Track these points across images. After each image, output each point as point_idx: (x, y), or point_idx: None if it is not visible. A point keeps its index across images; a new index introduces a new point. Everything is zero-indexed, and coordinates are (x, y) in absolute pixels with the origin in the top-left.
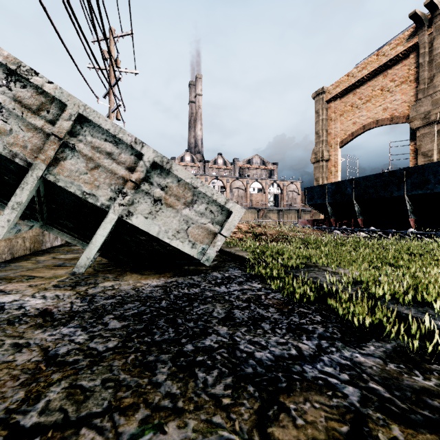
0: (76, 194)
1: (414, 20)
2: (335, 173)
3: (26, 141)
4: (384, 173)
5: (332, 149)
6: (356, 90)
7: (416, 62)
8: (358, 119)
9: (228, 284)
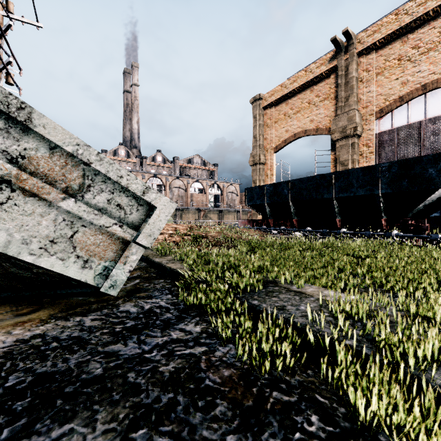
0: None
1: (334, 44)
2: (271, 176)
3: None
4: (316, 176)
5: (268, 153)
6: (288, 100)
7: (336, 83)
8: (290, 128)
9: (144, 331)
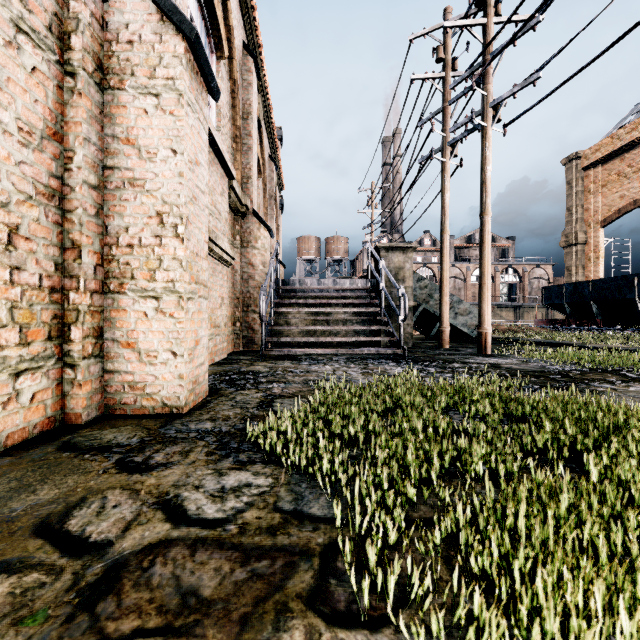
0: (431, 312)
1: None
2: (595, 260)
3: (420, 297)
4: (618, 277)
5: (590, 229)
6: (624, 155)
7: None
8: (627, 192)
9: None
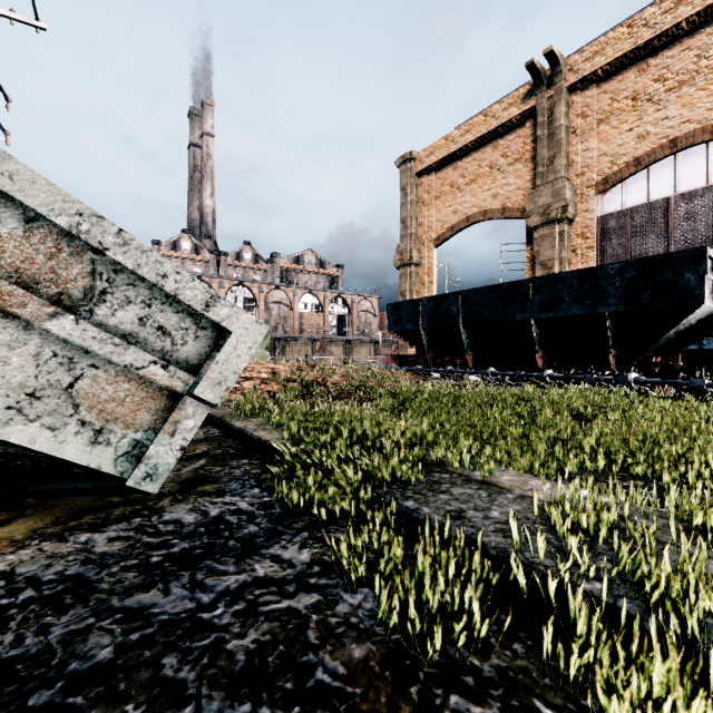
0: None
1: (531, 73)
2: (429, 285)
3: None
4: (504, 285)
5: (425, 248)
6: (457, 163)
7: (534, 135)
8: (460, 207)
9: (205, 561)
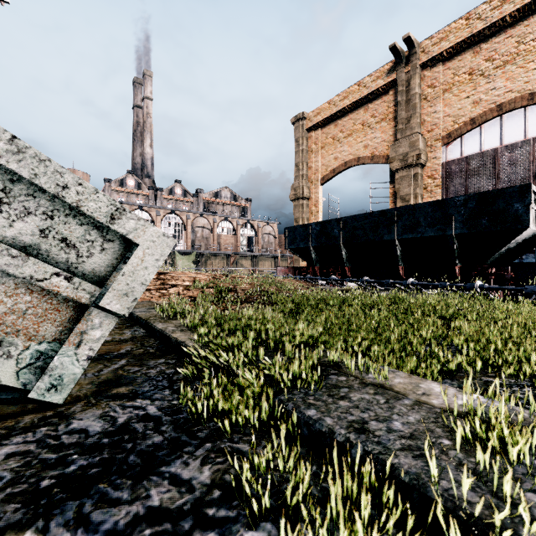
0: None
1: (393, 53)
2: (316, 214)
3: None
4: (374, 213)
5: (313, 186)
6: (338, 121)
7: (395, 100)
8: (340, 155)
9: (99, 485)
